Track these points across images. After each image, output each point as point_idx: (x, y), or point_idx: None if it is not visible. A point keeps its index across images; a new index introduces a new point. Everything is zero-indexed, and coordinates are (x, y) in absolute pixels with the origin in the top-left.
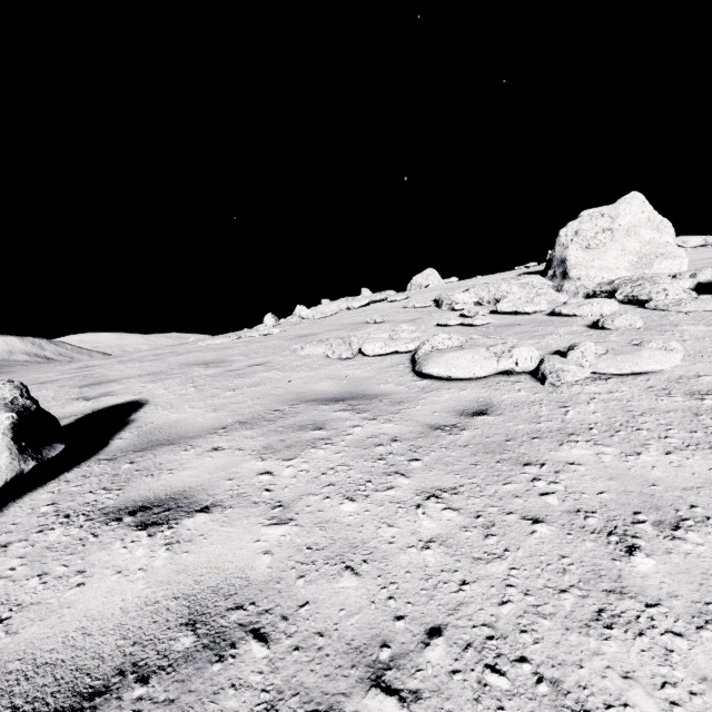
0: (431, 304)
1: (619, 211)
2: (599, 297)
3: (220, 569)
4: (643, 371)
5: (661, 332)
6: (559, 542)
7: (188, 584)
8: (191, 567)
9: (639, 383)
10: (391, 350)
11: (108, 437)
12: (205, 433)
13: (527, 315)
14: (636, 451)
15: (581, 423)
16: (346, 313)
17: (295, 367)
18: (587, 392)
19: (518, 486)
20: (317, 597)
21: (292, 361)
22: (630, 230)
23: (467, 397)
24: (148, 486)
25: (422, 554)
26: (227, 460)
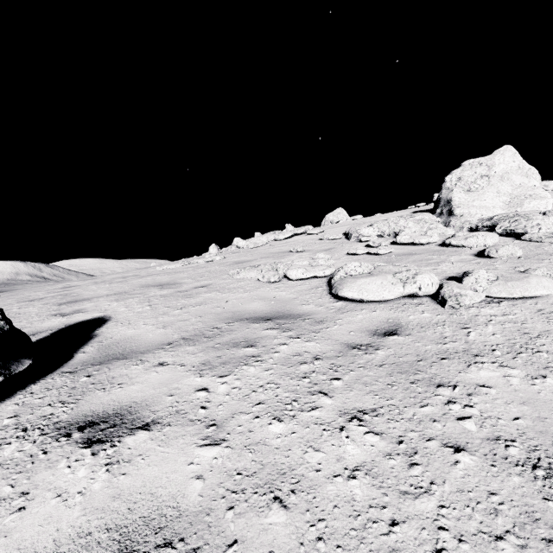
0: (341, 236)
1: (494, 161)
2: (481, 231)
3: (154, 495)
4: (532, 295)
5: (539, 260)
6: (484, 475)
7: (121, 513)
8: (127, 492)
9: (528, 306)
10: (310, 275)
11: (73, 351)
12: (154, 348)
13: (422, 245)
14: (541, 373)
15: (483, 344)
16: (274, 243)
17: (232, 289)
18: (484, 314)
19: (435, 409)
20: (246, 535)
21: (229, 283)
22: (503, 176)
23: (378, 318)
24: (99, 400)
25: (348, 485)
26: (170, 375)
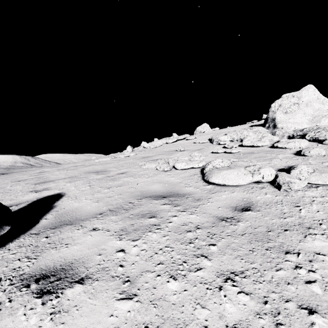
0: (207, 141)
1: (302, 94)
2: (295, 138)
3: None
4: None
5: None
6: None
7: None
8: None
9: None
10: (190, 167)
11: (39, 217)
12: (90, 217)
13: (259, 147)
14: None
15: (312, 219)
16: (166, 145)
17: (140, 175)
18: (308, 196)
19: (287, 273)
20: None
21: (139, 171)
22: (308, 104)
23: (236, 197)
24: (51, 257)
25: None
26: (100, 238)
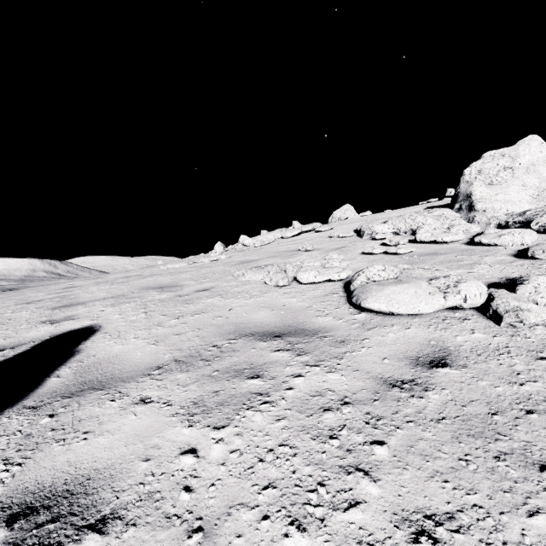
0: (353, 234)
1: (518, 152)
2: (512, 227)
3: None
4: None
5: None
6: None
7: None
8: None
9: None
10: (324, 279)
11: (47, 373)
12: (138, 374)
13: (446, 244)
14: None
15: None
16: (281, 241)
17: (236, 294)
18: None
19: None
20: None
21: (234, 286)
22: (529, 168)
23: (416, 338)
24: (52, 462)
25: None
26: (151, 420)
